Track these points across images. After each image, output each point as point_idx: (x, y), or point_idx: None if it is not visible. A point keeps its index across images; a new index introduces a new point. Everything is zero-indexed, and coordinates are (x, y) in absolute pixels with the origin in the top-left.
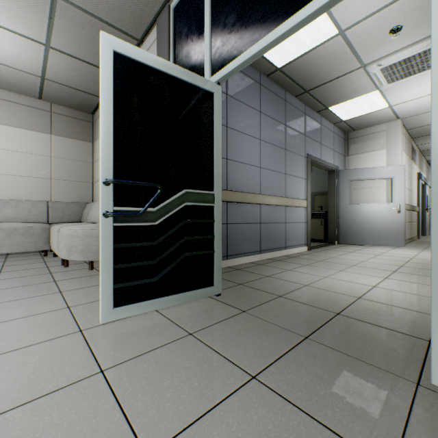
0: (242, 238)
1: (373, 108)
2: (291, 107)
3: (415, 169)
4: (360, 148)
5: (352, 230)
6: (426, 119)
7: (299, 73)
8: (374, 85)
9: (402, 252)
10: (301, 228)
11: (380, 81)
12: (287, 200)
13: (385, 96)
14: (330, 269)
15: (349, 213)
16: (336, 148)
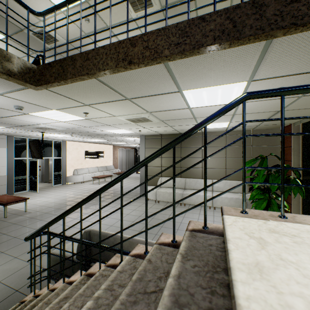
0: None
1: None
2: None
3: None
4: None
5: None
6: None
7: None
8: None
9: None
10: None
11: None
12: None
13: None
14: None
15: None
16: None
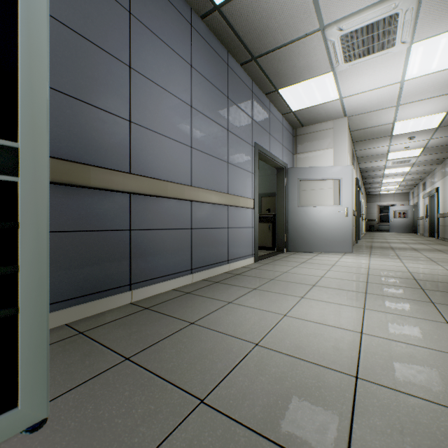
0: (160, 252)
1: (324, 98)
2: (235, 76)
3: (354, 174)
4: (308, 146)
5: (301, 236)
6: (369, 120)
7: (245, 23)
8: (330, 64)
9: (354, 260)
10: (248, 234)
11: (337, 57)
12: (230, 197)
13: (338, 82)
14: (288, 296)
15: (298, 216)
16: (285, 143)
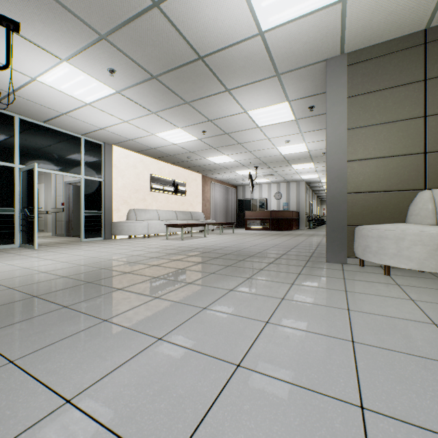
0: None
1: None
2: None
3: None
4: None
5: None
6: None
7: None
8: None
9: None
10: None
11: None
12: None
13: None
14: None
15: None
16: None
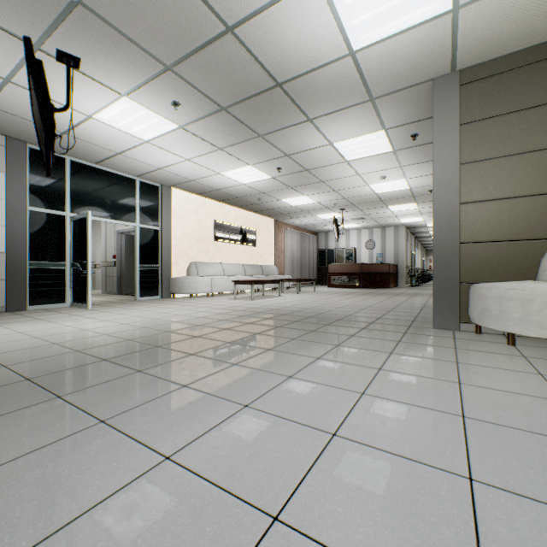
0: None
1: None
2: None
3: None
4: None
5: None
6: None
7: None
8: None
9: None
10: None
11: None
12: None
13: None
14: None
15: None
16: None
